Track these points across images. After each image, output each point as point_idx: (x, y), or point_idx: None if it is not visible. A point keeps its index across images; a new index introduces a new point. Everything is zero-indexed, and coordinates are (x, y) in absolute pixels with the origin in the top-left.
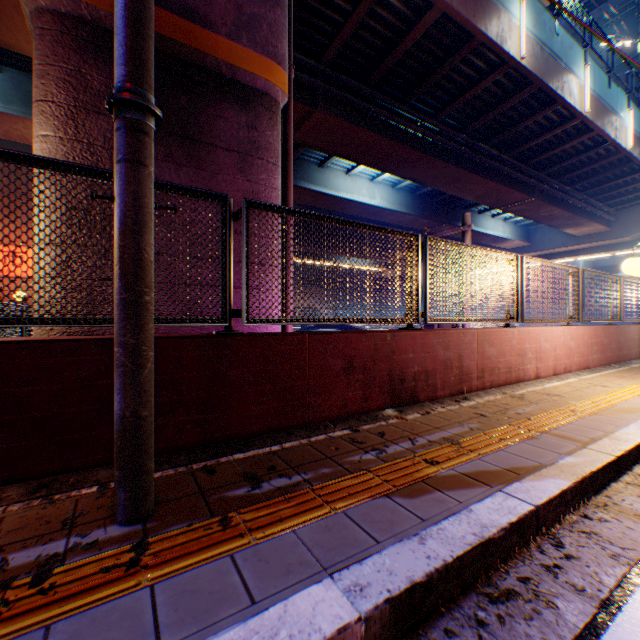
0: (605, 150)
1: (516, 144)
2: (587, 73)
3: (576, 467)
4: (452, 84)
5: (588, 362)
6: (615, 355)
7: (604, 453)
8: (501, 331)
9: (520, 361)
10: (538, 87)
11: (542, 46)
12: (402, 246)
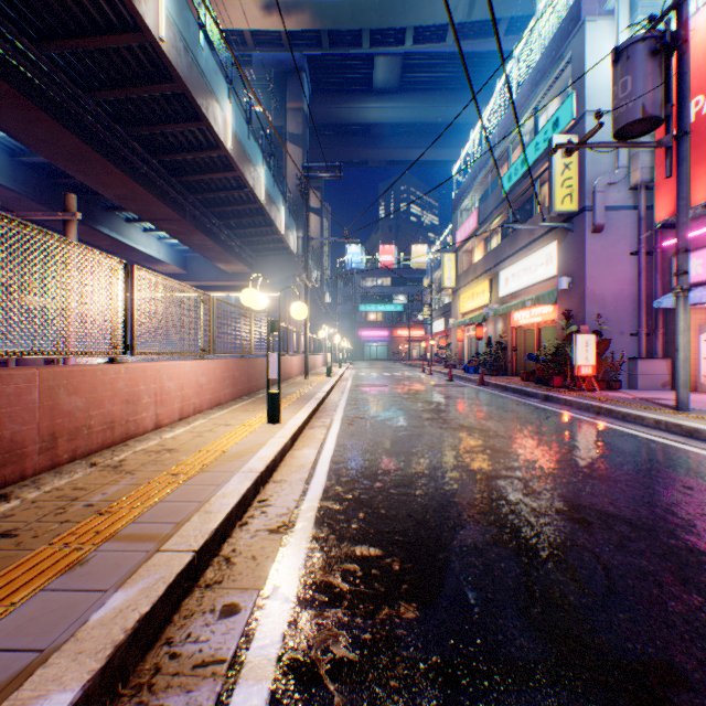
0: (248, 196)
1: (166, 150)
2: (232, 111)
3: (119, 620)
4: (66, 9)
5: (222, 398)
6: (248, 387)
7: (183, 551)
8: (98, 370)
9: (133, 409)
10: (184, 91)
11: (188, 47)
12: (7, 239)
